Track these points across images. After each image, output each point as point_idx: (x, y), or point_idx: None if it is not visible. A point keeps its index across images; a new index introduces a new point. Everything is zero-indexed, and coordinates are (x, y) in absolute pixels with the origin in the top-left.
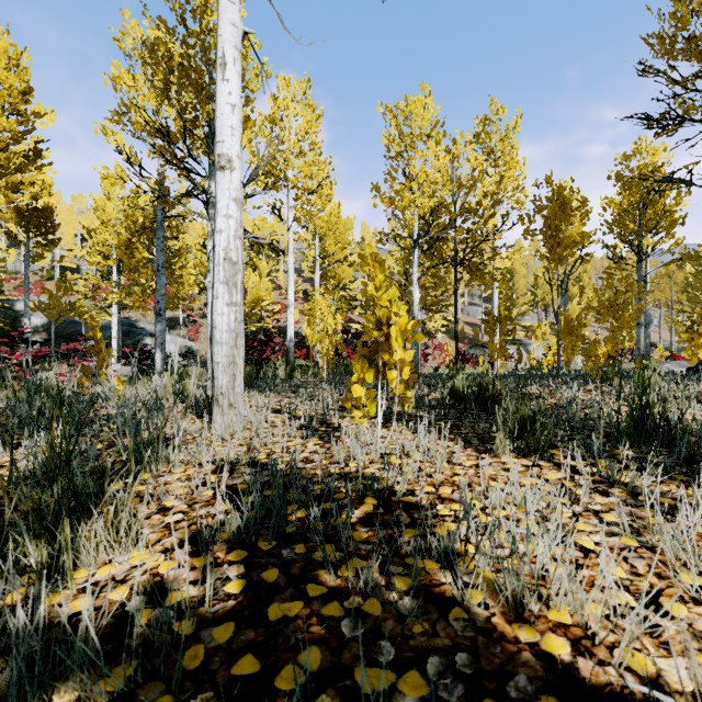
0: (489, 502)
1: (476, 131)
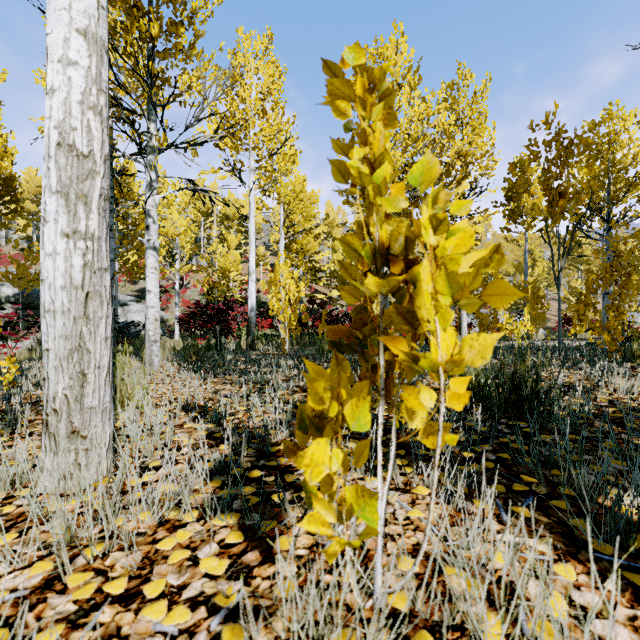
0: None
1: (444, 95)
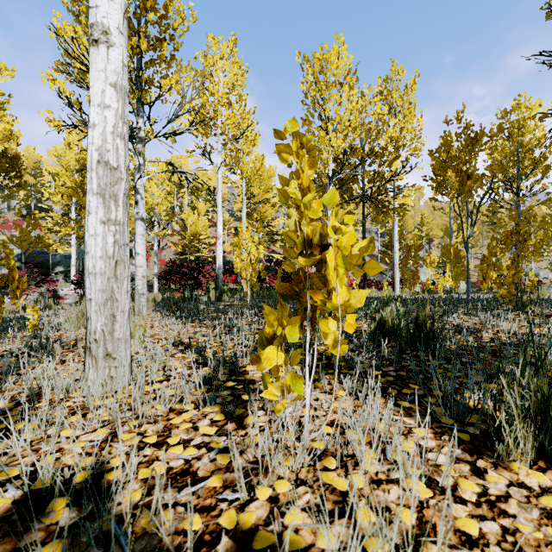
0: None
1: (380, 88)
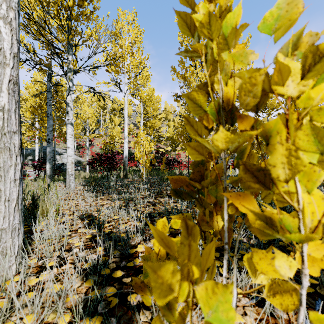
0: None
1: None
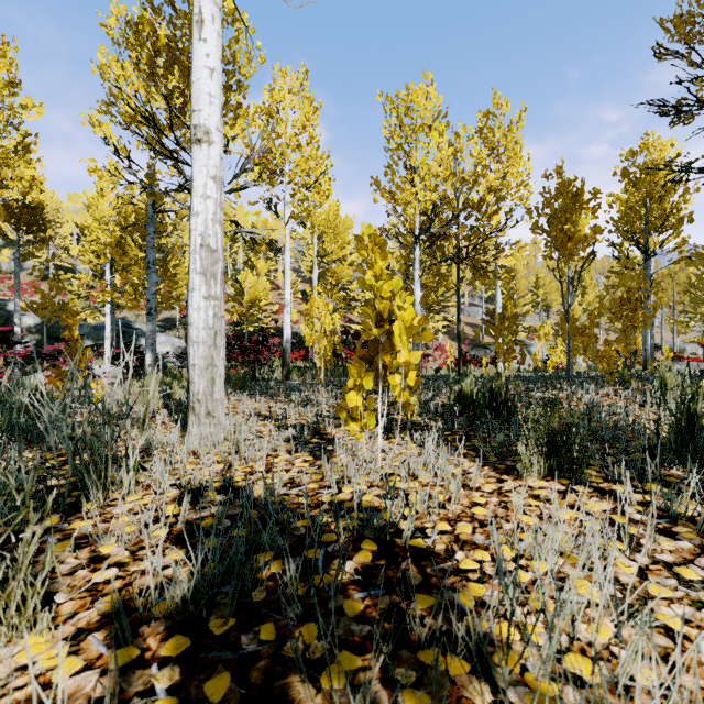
0: (523, 548)
1: (479, 125)
